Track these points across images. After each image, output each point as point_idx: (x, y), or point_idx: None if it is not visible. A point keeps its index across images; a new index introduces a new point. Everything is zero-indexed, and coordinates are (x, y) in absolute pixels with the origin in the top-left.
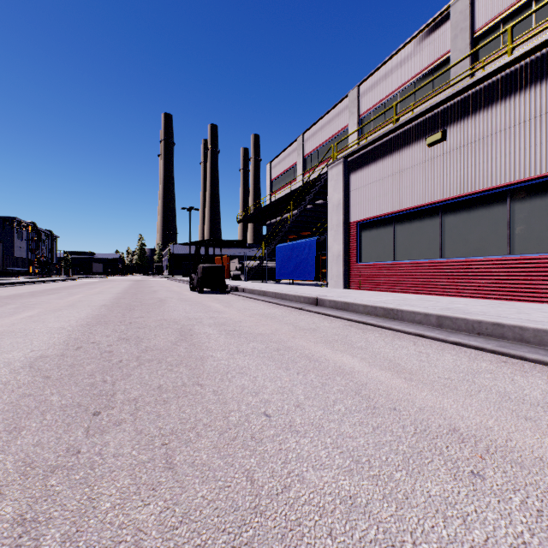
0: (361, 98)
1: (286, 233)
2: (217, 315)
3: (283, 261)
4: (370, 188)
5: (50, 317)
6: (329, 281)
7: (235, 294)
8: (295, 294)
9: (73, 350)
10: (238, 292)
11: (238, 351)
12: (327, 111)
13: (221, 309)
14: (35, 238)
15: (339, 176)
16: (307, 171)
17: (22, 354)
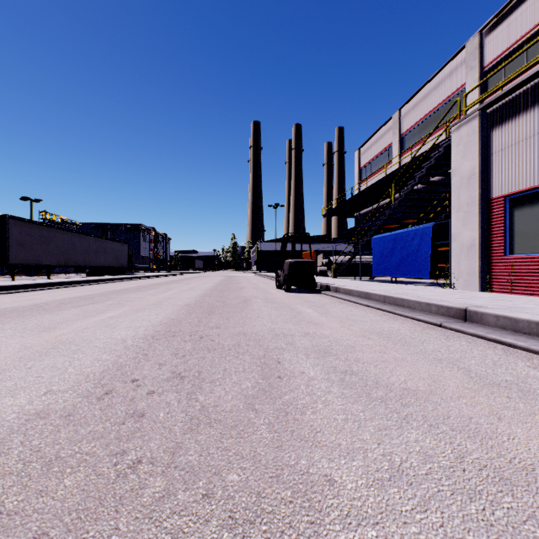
0: (485, 45)
1: (385, 221)
2: (312, 330)
3: (382, 255)
4: (532, 143)
5: (126, 319)
6: (454, 280)
7: (327, 294)
8: (420, 299)
9: (93, 400)
10: (330, 292)
11: (391, 467)
12: (433, 75)
13: (316, 318)
14: (153, 240)
15: (472, 136)
16: (406, 151)
17: (24, 402)
